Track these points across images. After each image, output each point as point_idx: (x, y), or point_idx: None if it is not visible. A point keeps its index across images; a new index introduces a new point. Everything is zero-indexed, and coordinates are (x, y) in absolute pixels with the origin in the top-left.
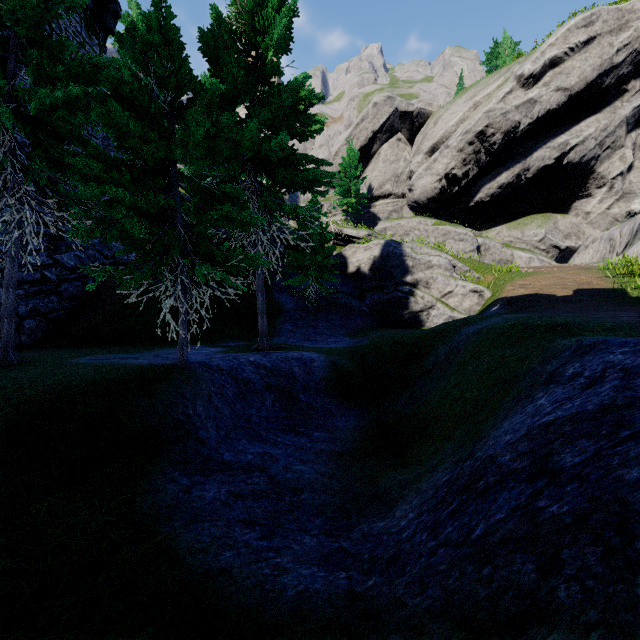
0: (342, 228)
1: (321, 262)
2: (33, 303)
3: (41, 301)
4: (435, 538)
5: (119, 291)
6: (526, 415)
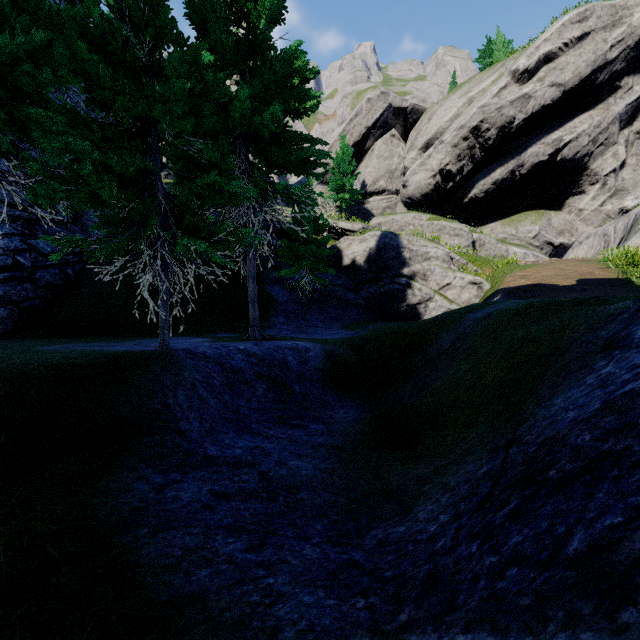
0: (336, 221)
1: (315, 252)
2: (4, 290)
3: (13, 288)
4: (494, 551)
5: (89, 266)
6: (589, 387)
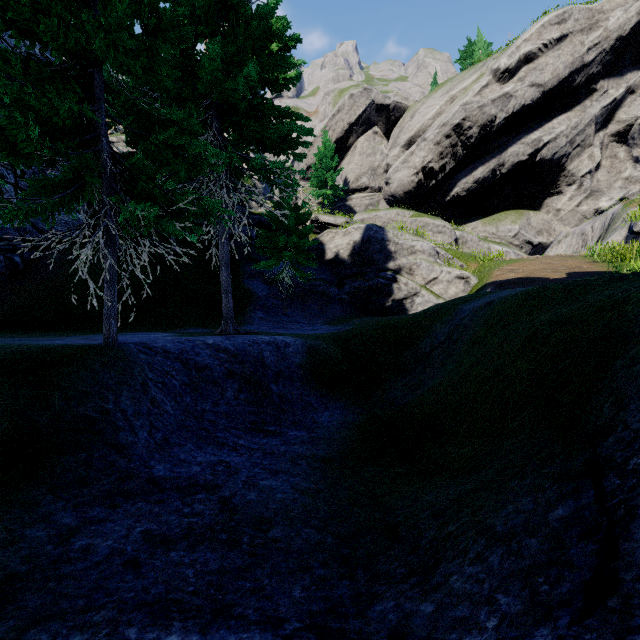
0: (319, 215)
1: (297, 242)
2: None
3: None
4: None
5: (8, 236)
6: None
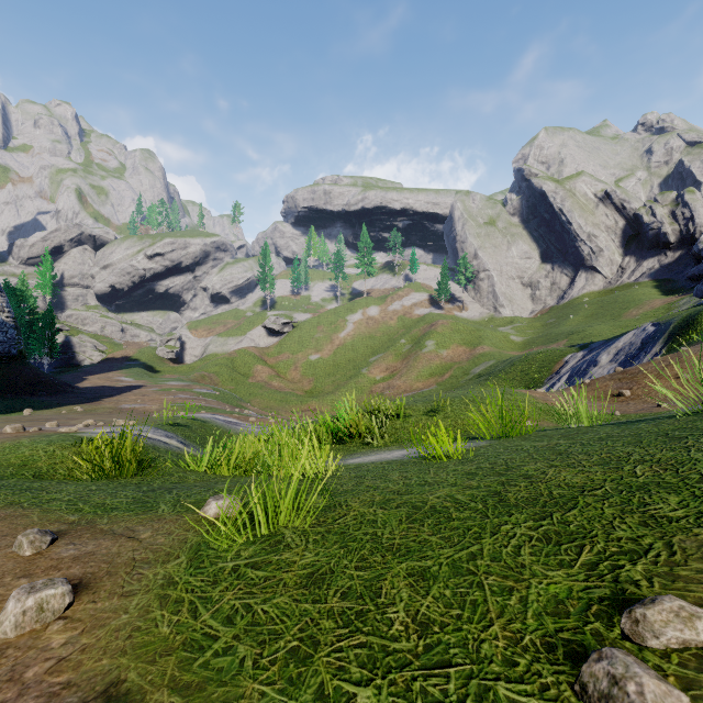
0: None
1: None
2: None
3: None
4: None
5: None
6: None
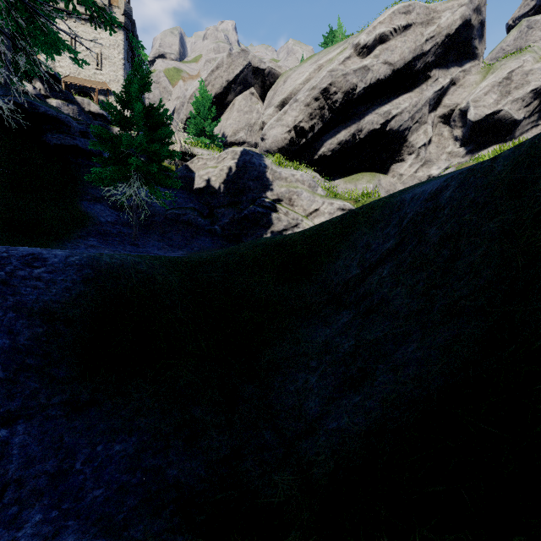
0: (191, 147)
1: (147, 146)
2: None
3: None
4: None
5: None
6: None
